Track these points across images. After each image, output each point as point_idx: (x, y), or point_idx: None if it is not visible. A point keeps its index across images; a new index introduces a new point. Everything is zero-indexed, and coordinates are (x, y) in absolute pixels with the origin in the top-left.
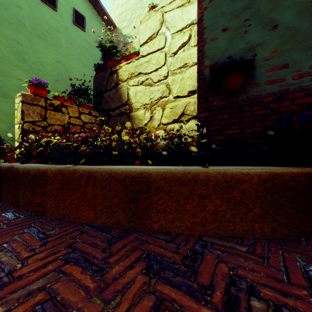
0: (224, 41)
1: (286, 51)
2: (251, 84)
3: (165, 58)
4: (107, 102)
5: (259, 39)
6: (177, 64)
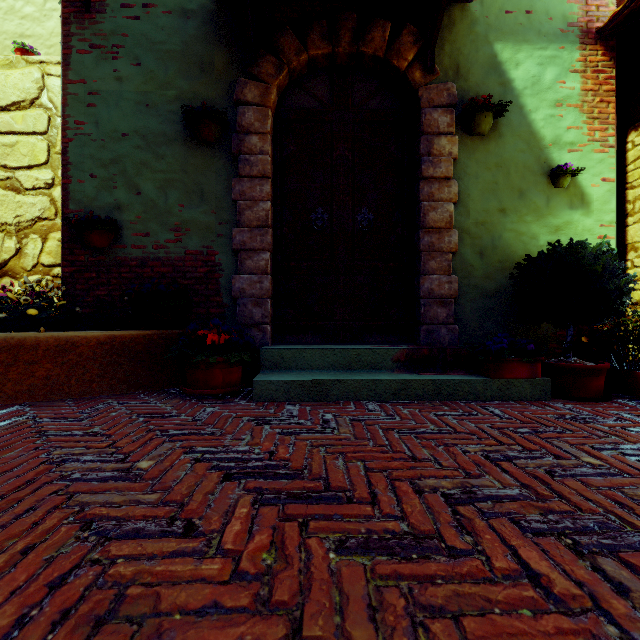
0: (92, 188)
1: (148, 220)
2: (119, 245)
3: (49, 153)
4: None
5: (126, 200)
6: None
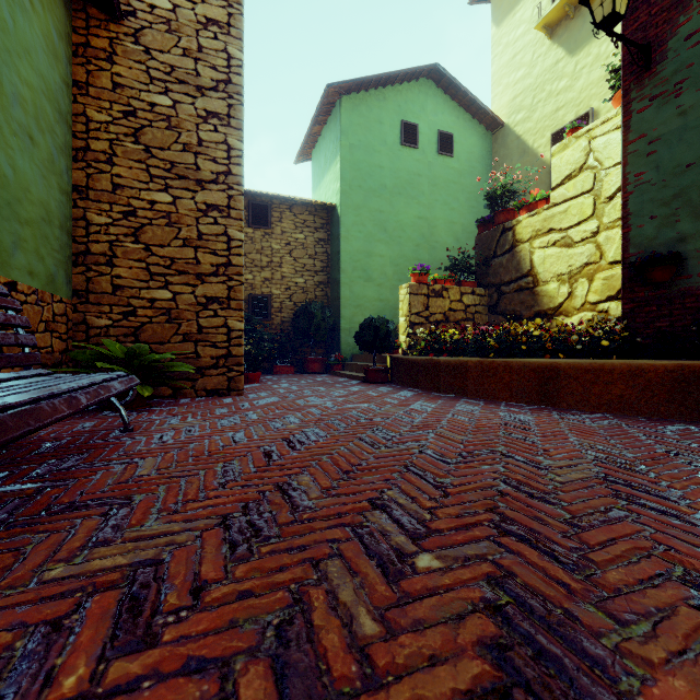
0: (651, 229)
1: None
2: (682, 276)
3: (594, 206)
4: (497, 272)
5: (690, 230)
6: (614, 213)
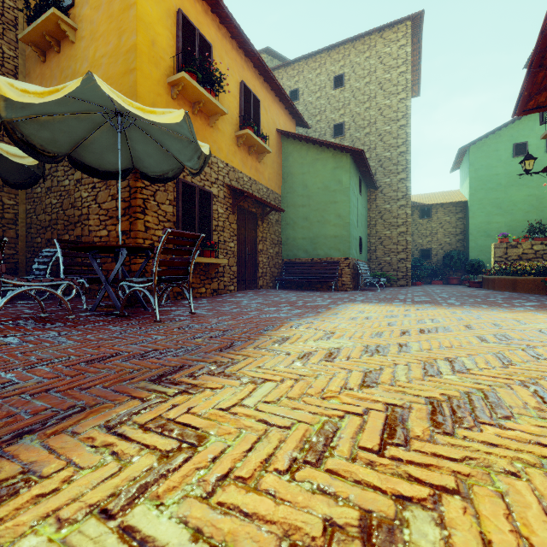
0: None
1: None
2: None
3: None
4: None
5: None
6: None
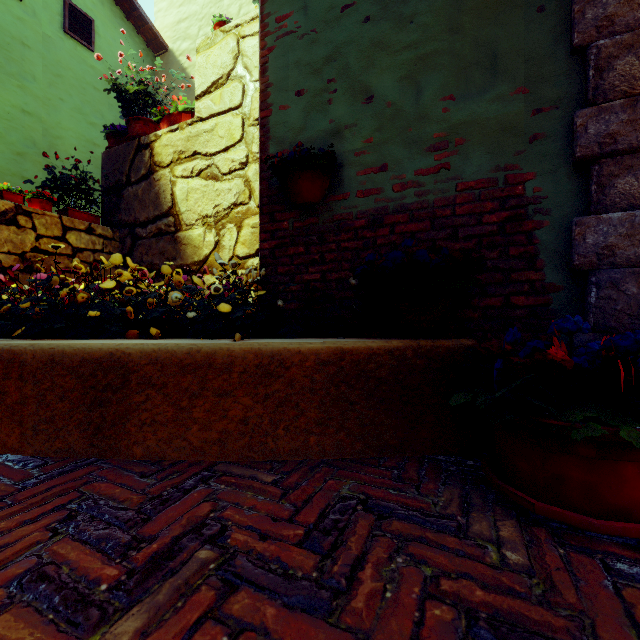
0: (298, 113)
1: (385, 142)
2: (338, 195)
3: (243, 128)
4: (131, 207)
5: (348, 117)
6: None
